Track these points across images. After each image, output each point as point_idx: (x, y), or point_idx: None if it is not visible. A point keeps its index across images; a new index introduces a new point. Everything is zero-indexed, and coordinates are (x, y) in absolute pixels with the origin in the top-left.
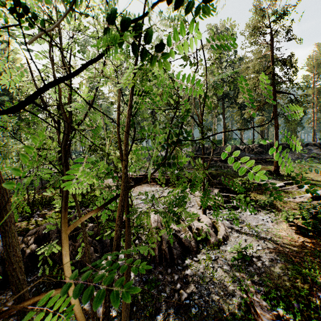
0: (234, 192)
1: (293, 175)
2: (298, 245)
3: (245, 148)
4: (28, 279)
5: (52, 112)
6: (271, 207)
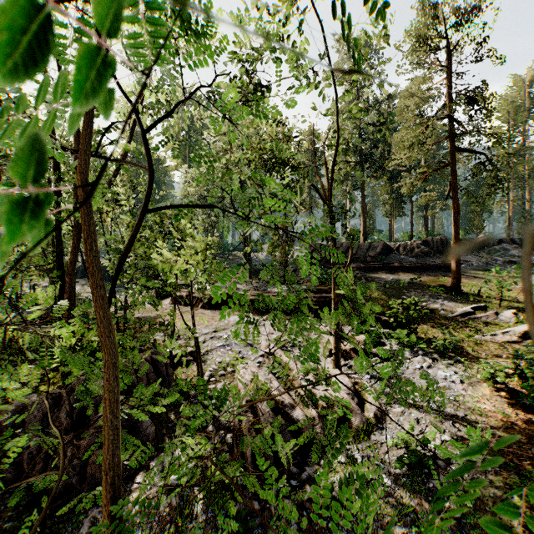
0: (388, 324)
1: (484, 293)
2: (518, 429)
3: (399, 246)
4: None
5: None
6: (455, 352)
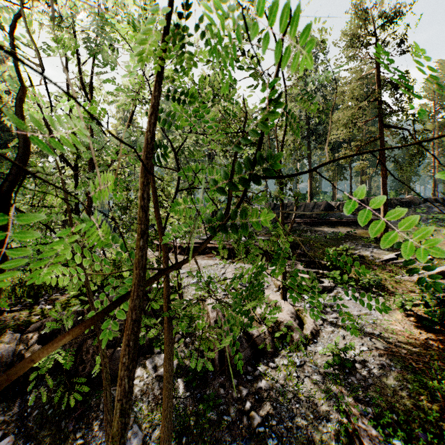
0: (326, 267)
1: None
2: (419, 343)
3: (340, 205)
4: (27, 397)
5: (68, 153)
6: (378, 288)
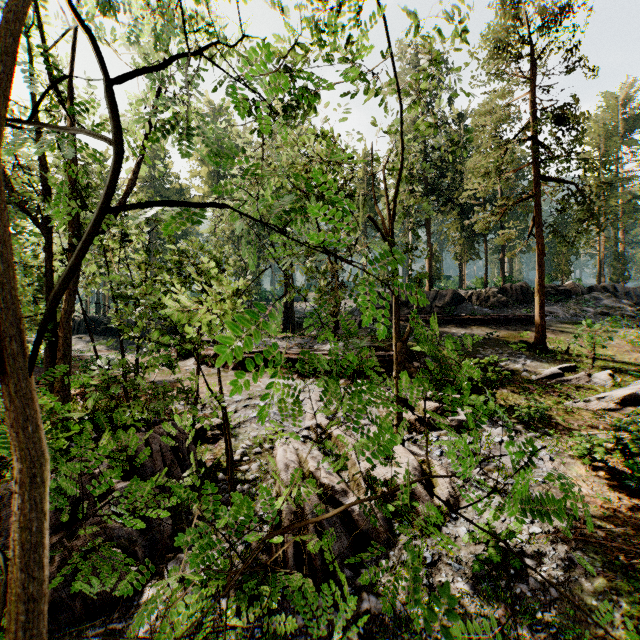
0: (460, 389)
1: (574, 350)
2: (622, 518)
3: (472, 295)
4: None
5: None
6: (541, 423)
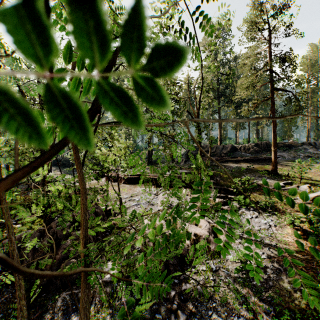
0: (233, 193)
1: (291, 174)
2: (306, 252)
3: (241, 147)
4: None
5: None
6: (272, 209)
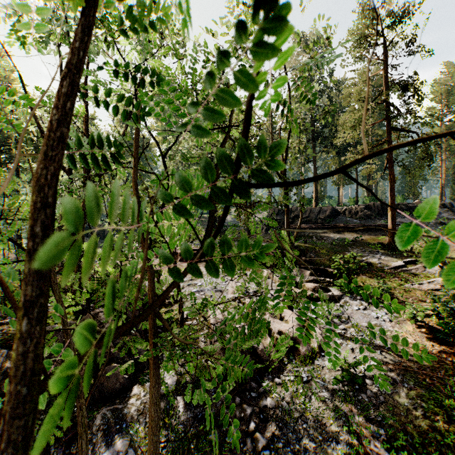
0: (333, 275)
1: (416, 249)
2: None
3: (346, 210)
4: None
5: None
6: None
